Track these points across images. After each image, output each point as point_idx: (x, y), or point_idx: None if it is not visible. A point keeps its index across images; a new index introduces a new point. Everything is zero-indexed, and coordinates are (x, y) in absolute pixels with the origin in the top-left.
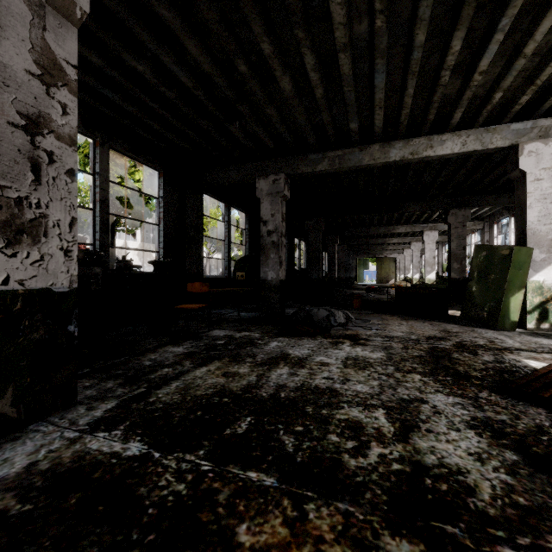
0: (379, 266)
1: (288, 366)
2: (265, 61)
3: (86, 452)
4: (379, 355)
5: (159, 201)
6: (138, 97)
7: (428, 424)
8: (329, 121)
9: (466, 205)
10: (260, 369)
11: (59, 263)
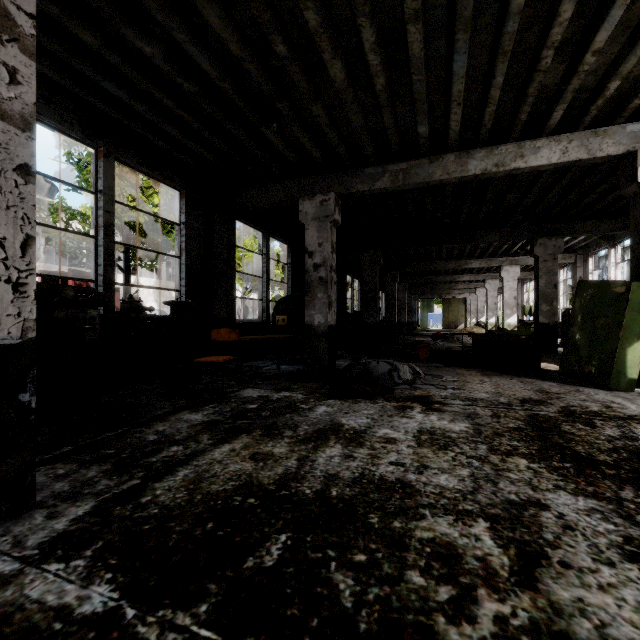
0: (446, 309)
1: (341, 443)
2: (310, 40)
3: (18, 605)
4: (462, 427)
5: (181, 228)
6: (149, 94)
7: (560, 551)
8: (392, 123)
9: (557, 233)
10: (302, 448)
11: (5, 302)
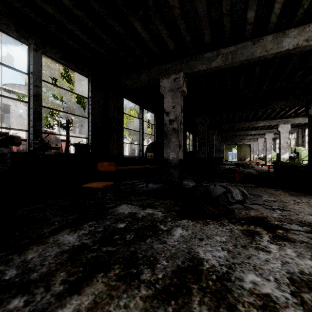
0: (239, 150)
1: (207, 305)
2: None
3: None
4: None
5: (89, 100)
6: None
7: None
8: (228, 9)
9: None
10: None
11: None
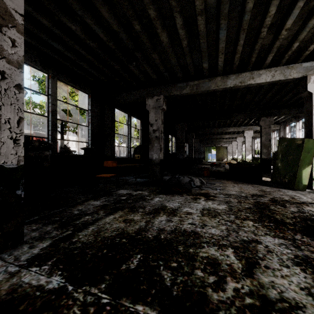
0: (218, 151)
1: (166, 214)
2: (151, 23)
3: (19, 285)
4: (223, 207)
5: (88, 112)
6: (74, 48)
7: (265, 261)
8: (191, 62)
9: (271, 115)
10: (147, 217)
11: (10, 148)
